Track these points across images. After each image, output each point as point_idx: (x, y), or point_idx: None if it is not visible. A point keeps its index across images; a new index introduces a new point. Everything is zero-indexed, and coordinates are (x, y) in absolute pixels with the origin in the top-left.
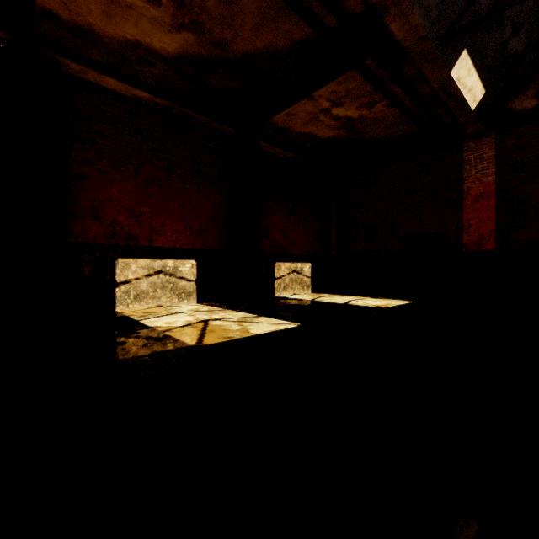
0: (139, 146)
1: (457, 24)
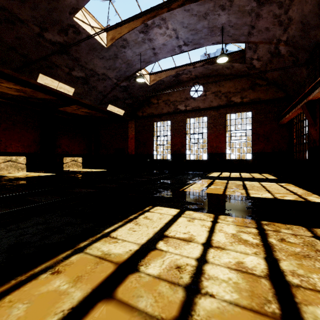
0: (0, 116)
1: (103, 100)
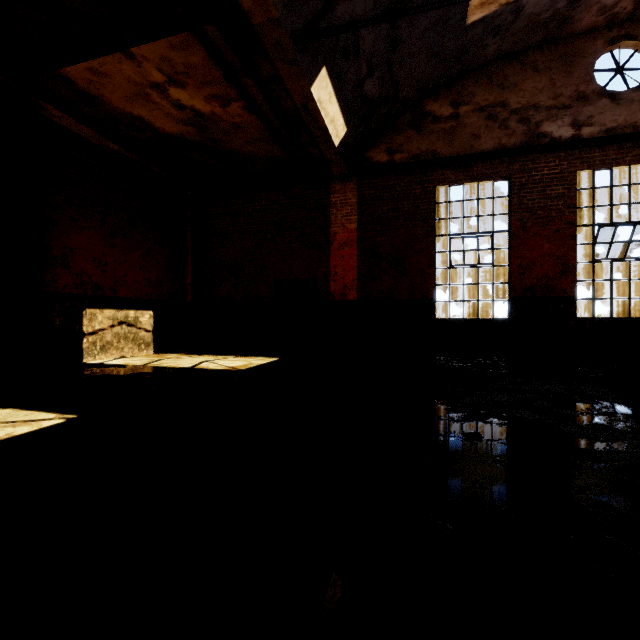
0: None
1: (315, 27)
